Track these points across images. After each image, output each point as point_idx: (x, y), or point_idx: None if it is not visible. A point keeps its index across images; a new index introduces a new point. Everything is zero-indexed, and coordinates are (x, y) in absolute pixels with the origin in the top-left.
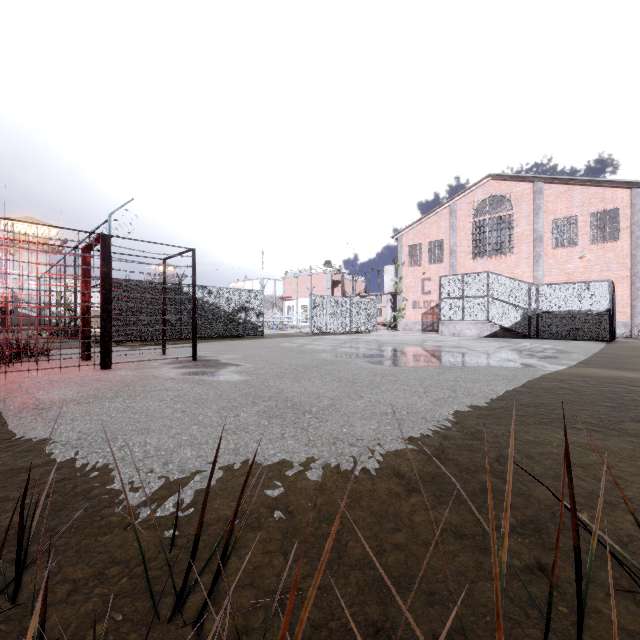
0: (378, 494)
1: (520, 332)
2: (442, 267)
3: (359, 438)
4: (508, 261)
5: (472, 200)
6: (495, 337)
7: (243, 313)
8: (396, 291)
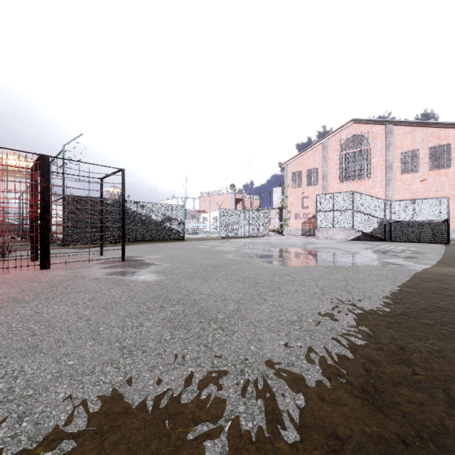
0: None
1: (377, 236)
2: (317, 188)
3: (270, 362)
4: (366, 183)
5: (339, 138)
6: (358, 240)
7: (168, 222)
8: (282, 206)
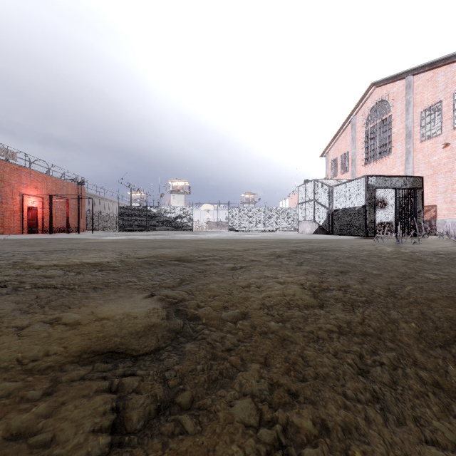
0: None
1: (325, 229)
2: (347, 175)
3: None
4: (387, 162)
5: (364, 111)
6: (316, 233)
7: (180, 219)
8: None
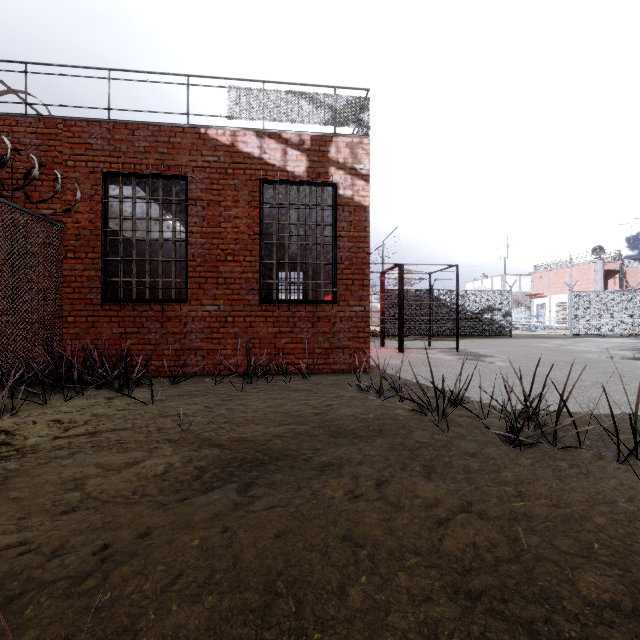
0: (622, 417)
1: None
2: None
3: (616, 400)
4: None
5: None
6: None
7: (488, 313)
8: None
